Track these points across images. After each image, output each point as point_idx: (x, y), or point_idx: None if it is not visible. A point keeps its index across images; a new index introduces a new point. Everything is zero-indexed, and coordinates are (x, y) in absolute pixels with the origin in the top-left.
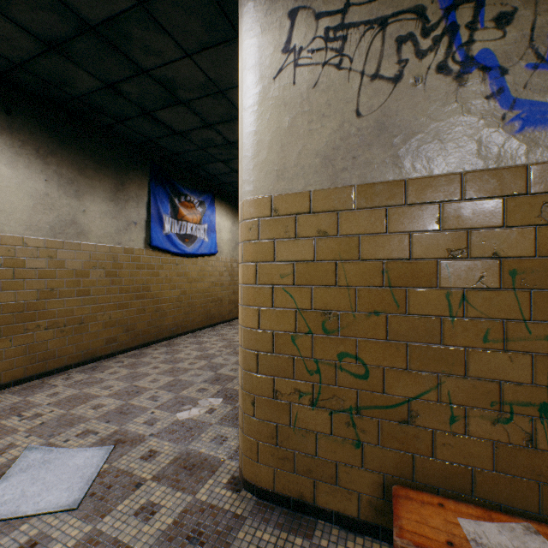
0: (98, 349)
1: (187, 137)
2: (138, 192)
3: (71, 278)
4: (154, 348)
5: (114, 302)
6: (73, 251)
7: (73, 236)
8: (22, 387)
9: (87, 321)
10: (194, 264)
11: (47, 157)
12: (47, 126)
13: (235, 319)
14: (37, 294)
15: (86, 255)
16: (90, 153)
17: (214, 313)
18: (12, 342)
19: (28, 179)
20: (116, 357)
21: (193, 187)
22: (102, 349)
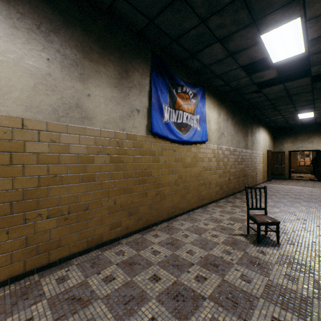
0: (103, 235)
1: (188, 1)
2: (140, 80)
3: (75, 164)
4: (154, 232)
5: (118, 187)
6: (77, 135)
7: (77, 120)
8: (15, 287)
9: (92, 207)
10: (188, 150)
11: (49, 35)
12: (49, 1)
13: (220, 199)
14: (37, 181)
15: (91, 140)
16: (94, 37)
17: (204, 195)
18: (8, 235)
19: (28, 56)
20: (119, 242)
21: (187, 80)
22: (106, 235)
